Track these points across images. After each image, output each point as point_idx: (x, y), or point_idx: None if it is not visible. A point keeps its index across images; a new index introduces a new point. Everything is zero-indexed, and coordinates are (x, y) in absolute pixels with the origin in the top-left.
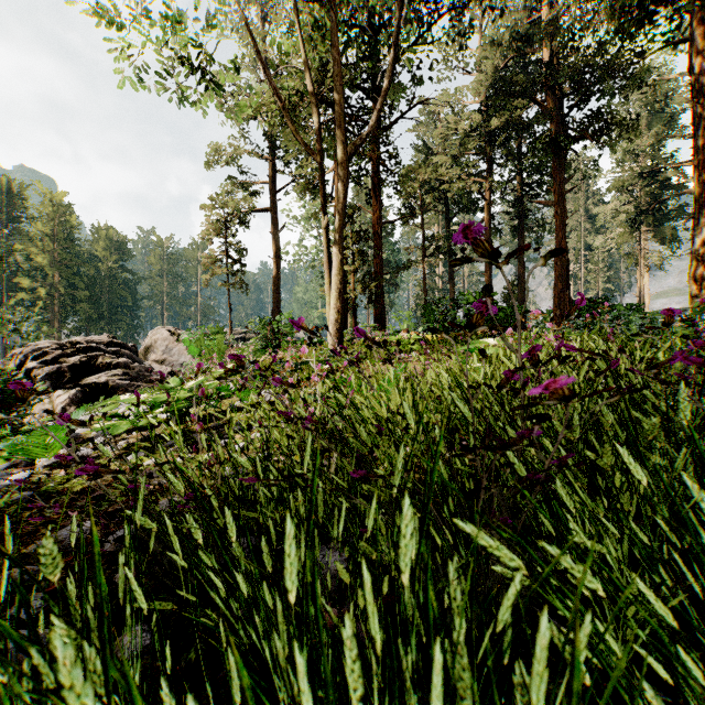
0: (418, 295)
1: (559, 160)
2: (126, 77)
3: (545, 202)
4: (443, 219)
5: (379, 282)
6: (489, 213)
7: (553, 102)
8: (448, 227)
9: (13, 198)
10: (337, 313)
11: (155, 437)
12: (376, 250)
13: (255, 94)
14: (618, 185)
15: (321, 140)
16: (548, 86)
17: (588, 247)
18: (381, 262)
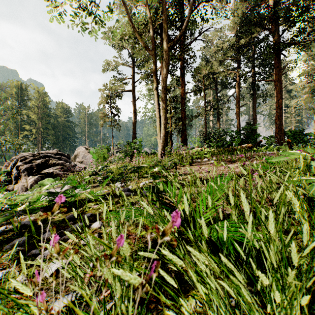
0: (201, 130)
1: (278, 57)
2: (54, 17)
3: (270, 80)
4: (213, 94)
5: (184, 122)
6: (238, 88)
7: (275, 28)
8: (217, 96)
9: (22, 91)
10: (162, 136)
11: (24, 226)
12: (182, 106)
13: (120, 25)
14: (304, 73)
15: (153, 42)
16: (272, 20)
17: (286, 105)
18: (185, 113)
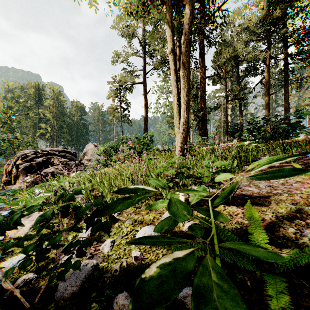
0: (218, 126)
1: None
2: None
3: None
4: (231, 86)
5: (204, 113)
6: (268, 72)
7: None
8: (239, 85)
9: (39, 91)
10: (183, 123)
11: None
12: (202, 93)
13: None
14: None
15: None
16: None
17: None
18: (205, 101)
